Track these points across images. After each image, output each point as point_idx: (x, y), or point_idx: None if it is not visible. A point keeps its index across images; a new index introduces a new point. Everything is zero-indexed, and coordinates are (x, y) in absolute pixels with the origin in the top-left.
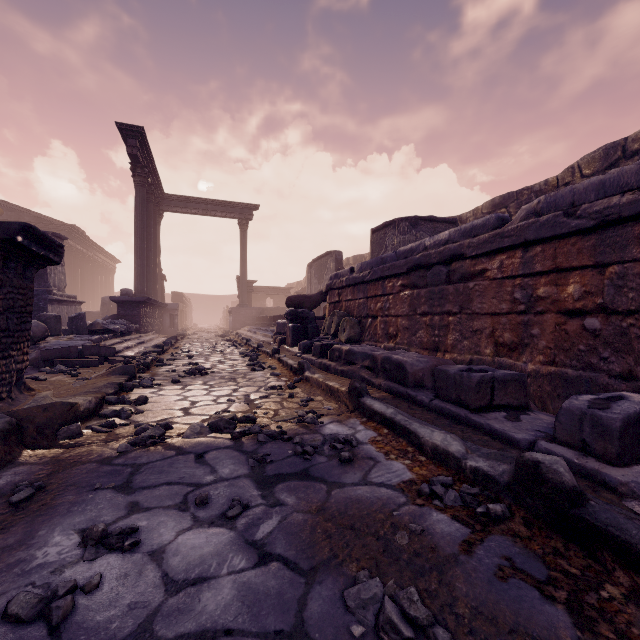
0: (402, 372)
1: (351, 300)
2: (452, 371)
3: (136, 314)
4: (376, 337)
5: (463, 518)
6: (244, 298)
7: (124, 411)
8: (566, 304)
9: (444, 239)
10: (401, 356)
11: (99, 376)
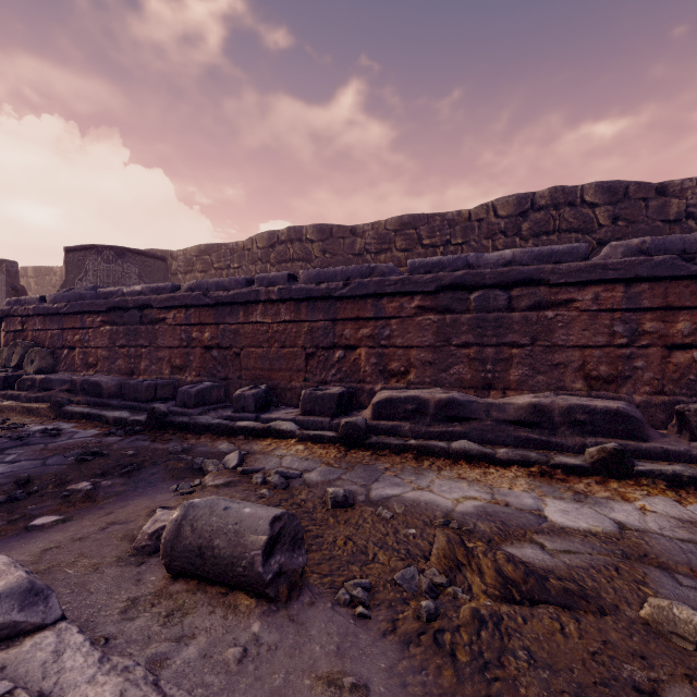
0: (99, 389)
1: (41, 330)
2: (133, 382)
3: None
4: (74, 367)
5: (123, 436)
6: None
7: None
8: (205, 343)
9: (139, 291)
10: (99, 378)
11: None
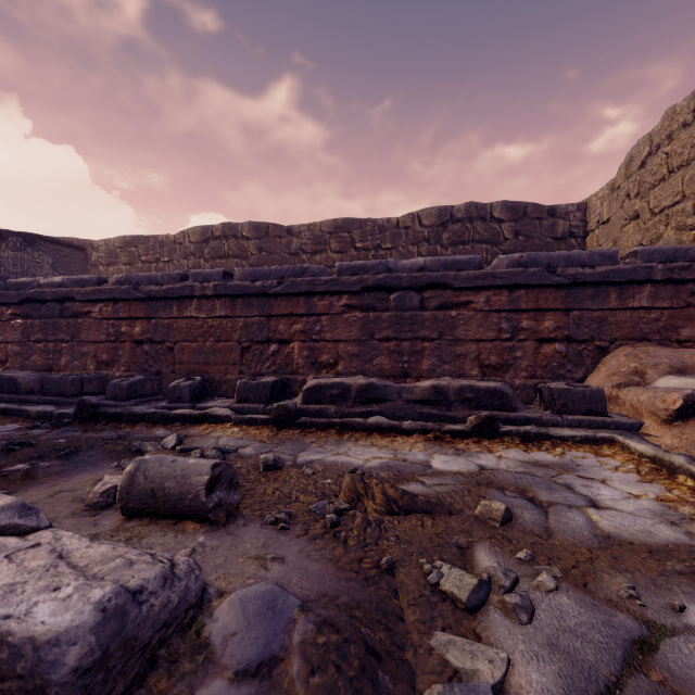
0: (15, 384)
1: None
2: (56, 377)
3: None
4: None
5: (50, 428)
6: None
7: None
8: (136, 337)
9: (58, 282)
10: (13, 374)
11: None
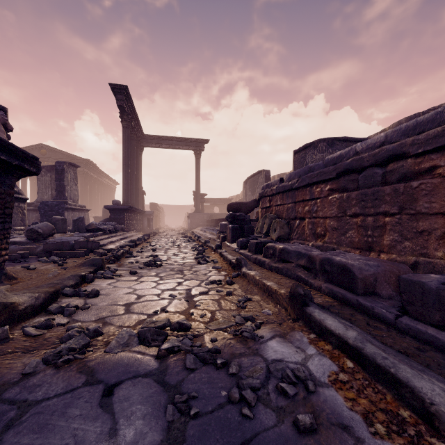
0: (348, 276)
1: (280, 205)
2: (432, 284)
3: (122, 218)
4: (304, 236)
5: None
6: (198, 206)
7: (69, 307)
8: None
9: (379, 141)
10: (343, 258)
11: (72, 267)
